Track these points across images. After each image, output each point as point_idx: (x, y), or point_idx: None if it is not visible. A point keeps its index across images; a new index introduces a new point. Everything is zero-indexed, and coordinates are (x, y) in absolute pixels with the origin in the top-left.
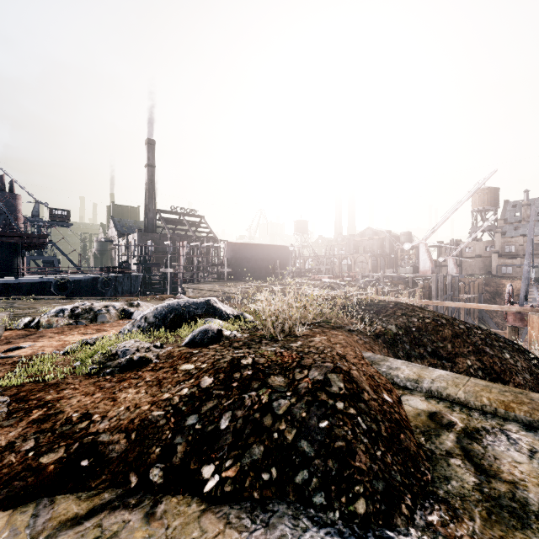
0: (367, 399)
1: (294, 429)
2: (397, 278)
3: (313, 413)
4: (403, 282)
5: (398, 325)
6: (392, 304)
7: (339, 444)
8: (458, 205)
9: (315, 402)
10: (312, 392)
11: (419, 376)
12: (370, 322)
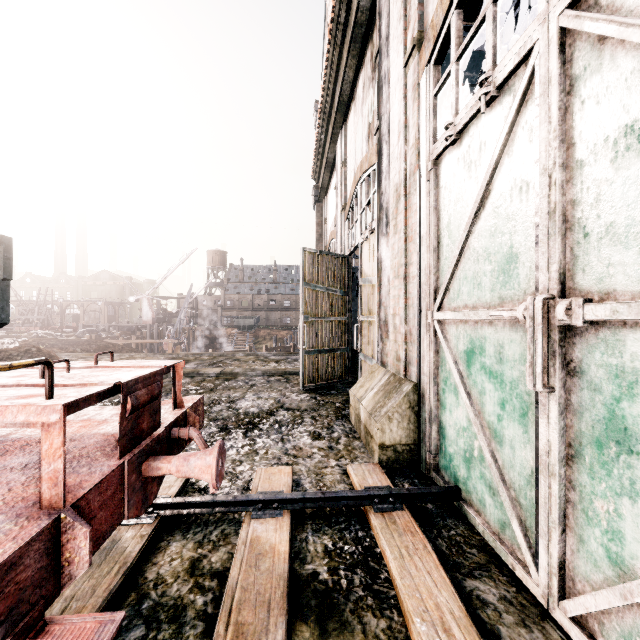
0: (44, 352)
1: (20, 357)
2: (128, 328)
3: (26, 354)
4: (131, 332)
5: (83, 349)
6: (85, 340)
7: (34, 357)
8: (173, 269)
9: (27, 353)
10: (26, 351)
11: (71, 354)
12: (65, 349)
